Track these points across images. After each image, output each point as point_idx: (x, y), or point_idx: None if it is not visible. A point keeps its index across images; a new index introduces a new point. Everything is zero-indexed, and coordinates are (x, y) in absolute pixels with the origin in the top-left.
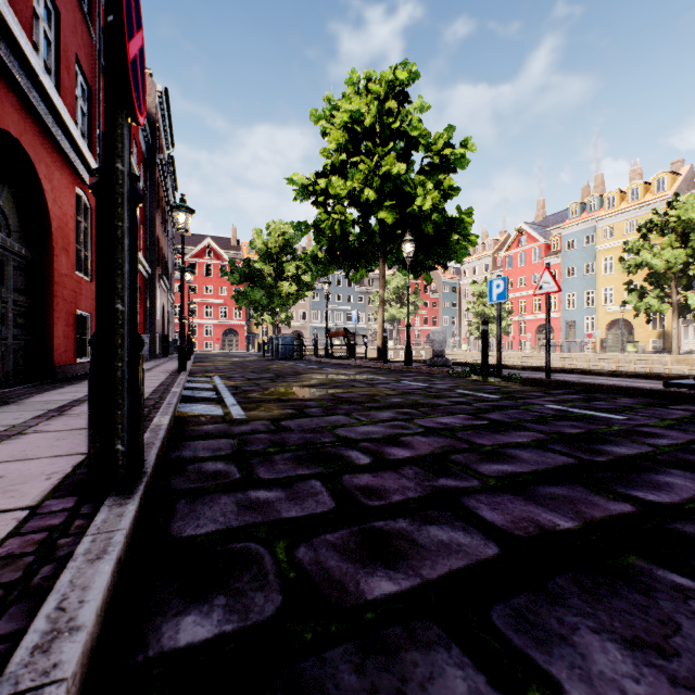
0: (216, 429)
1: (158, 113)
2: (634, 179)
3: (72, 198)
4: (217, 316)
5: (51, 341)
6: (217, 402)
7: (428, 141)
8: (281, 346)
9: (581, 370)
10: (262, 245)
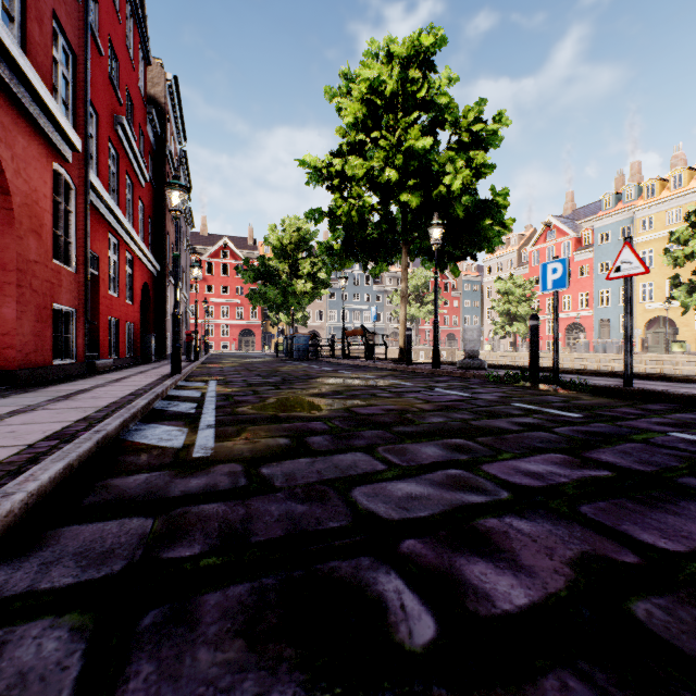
0: (145, 485)
1: (167, 103)
2: (676, 165)
3: (46, 173)
4: (234, 316)
5: (12, 339)
6: (189, 421)
7: (456, 117)
8: (295, 347)
9: (660, 376)
10: (276, 242)
